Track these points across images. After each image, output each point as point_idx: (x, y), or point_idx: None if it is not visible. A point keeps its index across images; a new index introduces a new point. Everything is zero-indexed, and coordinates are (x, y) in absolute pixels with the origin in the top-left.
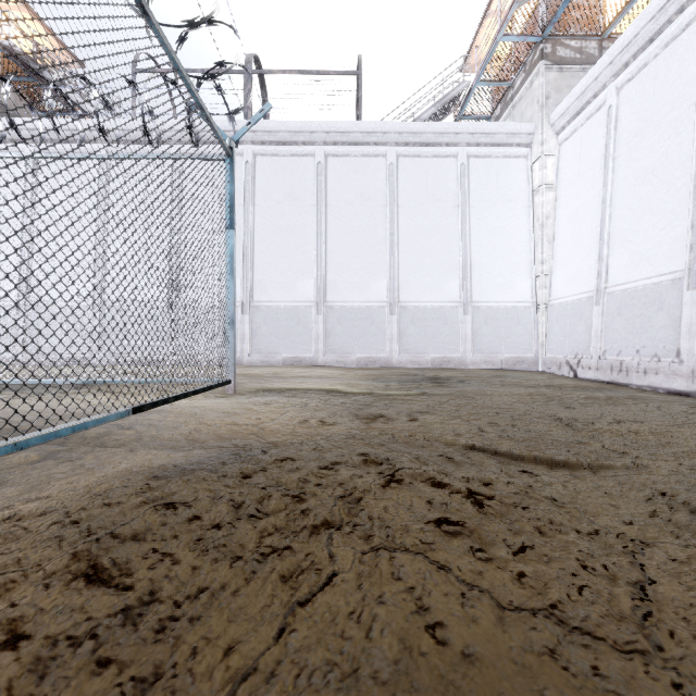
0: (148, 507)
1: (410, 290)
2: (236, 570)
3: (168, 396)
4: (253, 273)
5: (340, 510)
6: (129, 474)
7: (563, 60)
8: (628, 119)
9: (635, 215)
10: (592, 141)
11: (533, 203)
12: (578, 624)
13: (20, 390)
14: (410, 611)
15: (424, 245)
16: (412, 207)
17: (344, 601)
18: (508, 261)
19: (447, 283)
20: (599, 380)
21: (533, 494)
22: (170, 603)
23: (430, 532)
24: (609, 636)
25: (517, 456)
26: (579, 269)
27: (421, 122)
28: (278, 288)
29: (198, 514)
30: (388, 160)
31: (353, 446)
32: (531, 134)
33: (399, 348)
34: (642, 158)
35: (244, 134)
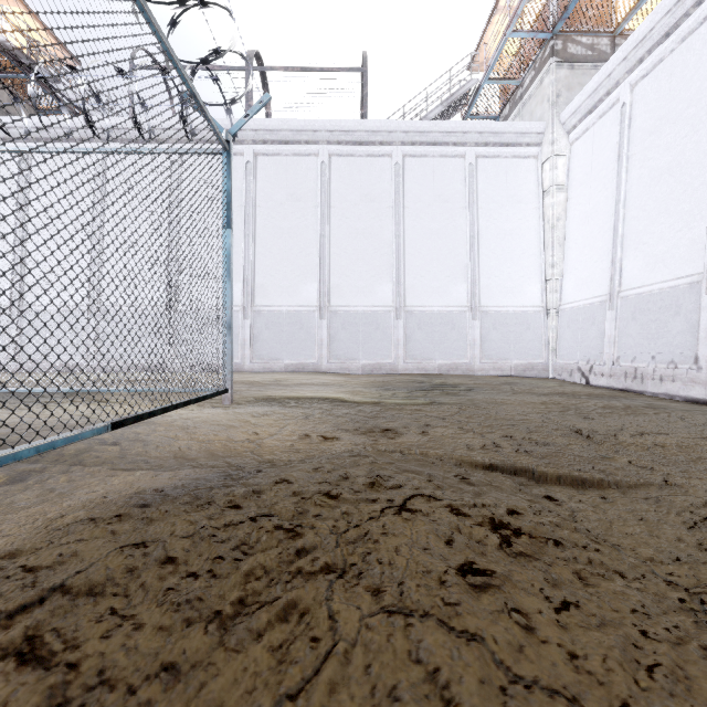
0: (113, 548)
1: (416, 294)
2: (212, 638)
3: (155, 408)
4: (255, 276)
5: (343, 552)
6: (102, 501)
7: (574, 57)
8: (642, 116)
9: (650, 217)
10: (604, 141)
11: (543, 205)
12: None
13: (3, 400)
14: None
15: (431, 247)
16: (419, 208)
17: (347, 694)
18: (517, 264)
19: (455, 287)
20: (613, 387)
21: (564, 523)
22: (122, 688)
23: (453, 586)
24: None
25: (538, 475)
26: (591, 272)
27: (428, 121)
28: (281, 292)
29: (172, 558)
30: (394, 160)
31: (359, 466)
32: (541, 133)
33: (405, 354)
34: (657, 157)
35: (241, 127)
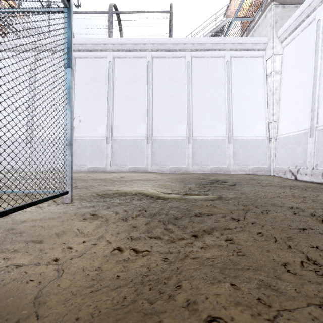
0: None
1: (198, 130)
2: None
3: None
4: (113, 121)
5: None
6: None
7: (285, 1)
8: None
9: None
10: (305, 43)
11: (267, 82)
12: None
13: None
14: None
15: (206, 105)
16: (200, 84)
17: None
18: (253, 114)
19: (219, 126)
20: (313, 181)
21: None
22: None
23: None
24: None
25: None
26: (297, 117)
27: (205, 37)
28: (126, 129)
29: None
30: (186, 59)
31: None
32: (266, 43)
33: (193, 162)
34: None
35: None
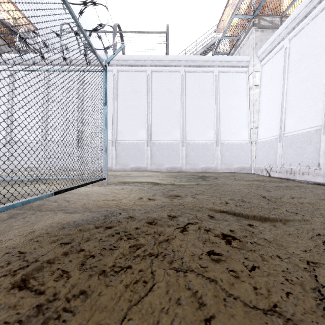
0: (57, 245)
1: (191, 135)
2: (101, 281)
3: (73, 186)
4: (117, 127)
5: (157, 246)
6: (51, 226)
7: (263, 26)
8: (294, 54)
9: (298, 99)
10: (277, 65)
11: (249, 94)
12: (289, 316)
13: (4, 183)
14: (195, 309)
15: (198, 113)
16: (192, 96)
17: (158, 302)
18: (237, 121)
19: (209, 131)
20: (281, 177)
21: (255, 236)
22: (64, 301)
23: (204, 259)
24: (308, 324)
25: (245, 215)
26: (271, 125)
27: (196, 55)
28: (129, 134)
29: (83, 249)
30: (181, 73)
31: (164, 211)
32: (248, 61)
33: (186, 162)
34: (301, 72)
35: (111, 59)
